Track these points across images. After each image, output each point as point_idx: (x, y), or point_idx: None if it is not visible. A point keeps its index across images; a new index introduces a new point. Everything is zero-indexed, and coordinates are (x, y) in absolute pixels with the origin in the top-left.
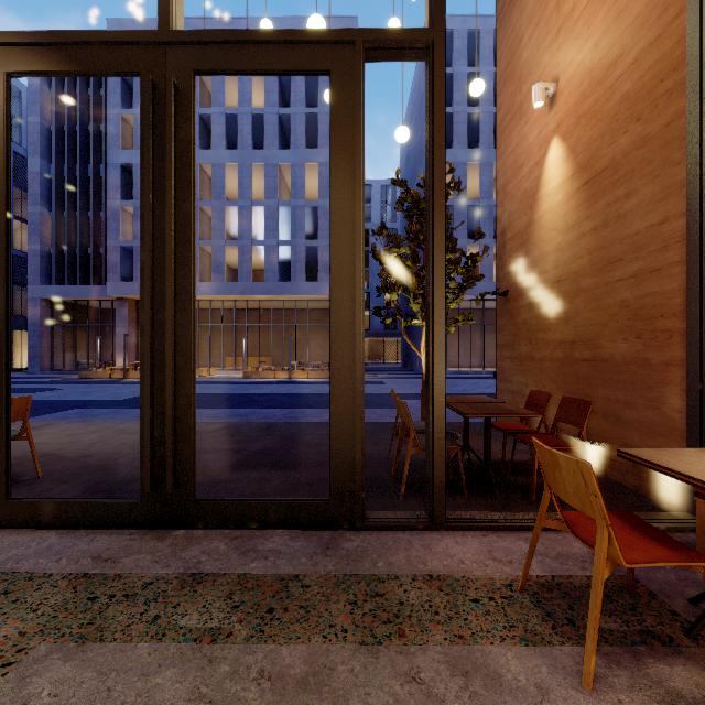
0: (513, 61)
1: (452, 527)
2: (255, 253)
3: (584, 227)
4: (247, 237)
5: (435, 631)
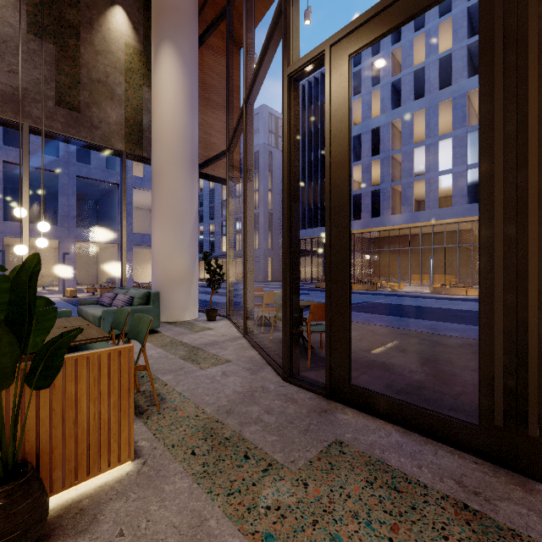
0: None
1: None
2: (439, 183)
3: None
4: (433, 170)
5: None
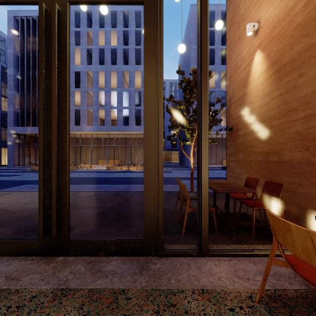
0: (235, 15)
1: (212, 254)
2: (112, 112)
3: (274, 94)
4: (108, 105)
5: None
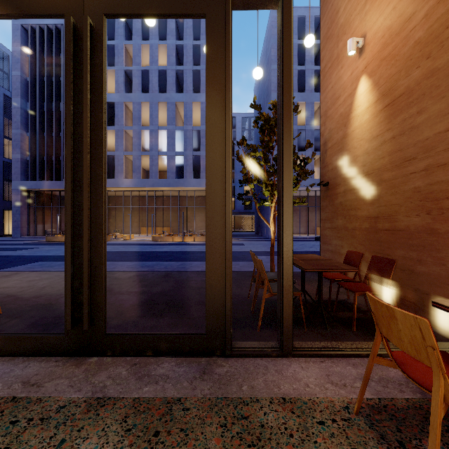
0: (332, 26)
1: (297, 354)
2: (160, 160)
3: (385, 136)
4: (155, 150)
5: None
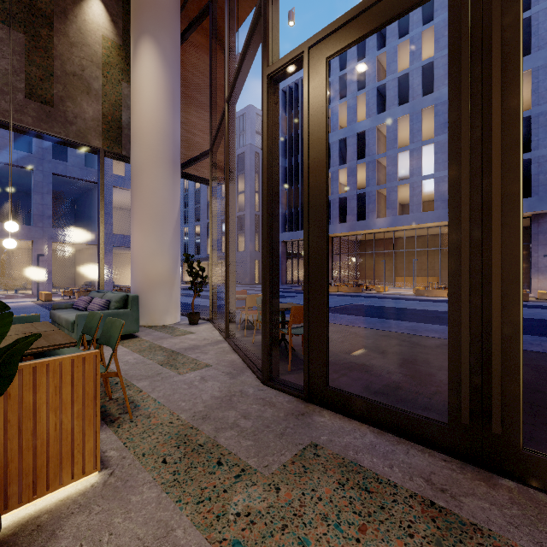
0: None
1: None
2: (422, 187)
3: None
4: (416, 174)
5: None
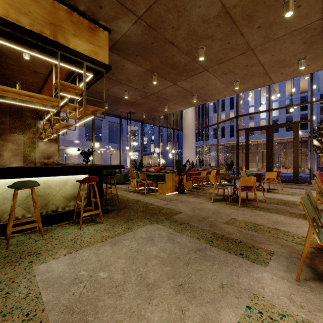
0: None
1: None
2: (260, 122)
3: None
4: (258, 117)
5: (304, 186)
